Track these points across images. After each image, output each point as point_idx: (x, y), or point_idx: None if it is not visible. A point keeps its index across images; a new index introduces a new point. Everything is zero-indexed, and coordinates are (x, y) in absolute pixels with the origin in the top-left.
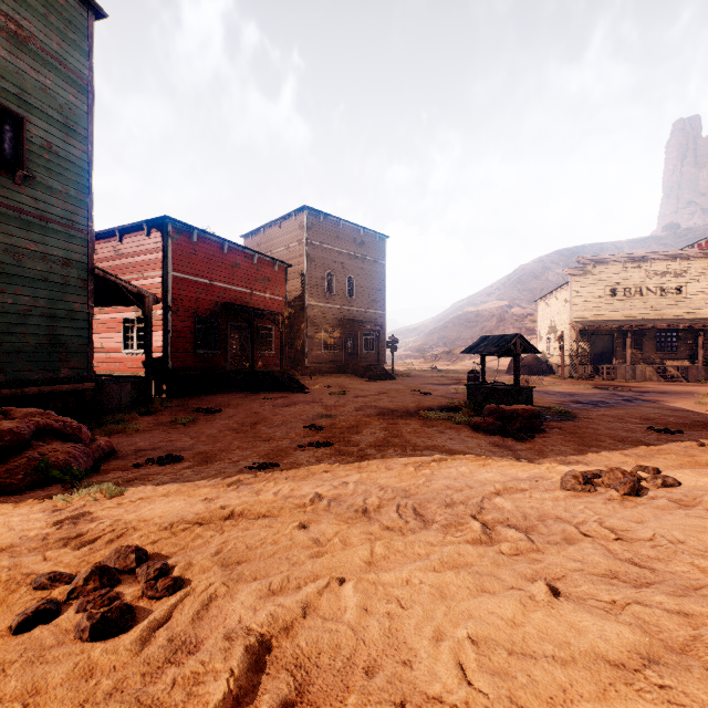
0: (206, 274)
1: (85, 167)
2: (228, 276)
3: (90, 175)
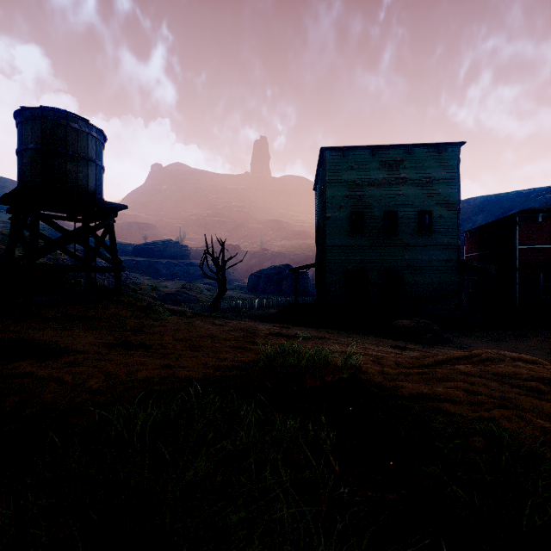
0: None
1: (455, 217)
2: None
3: (457, 219)
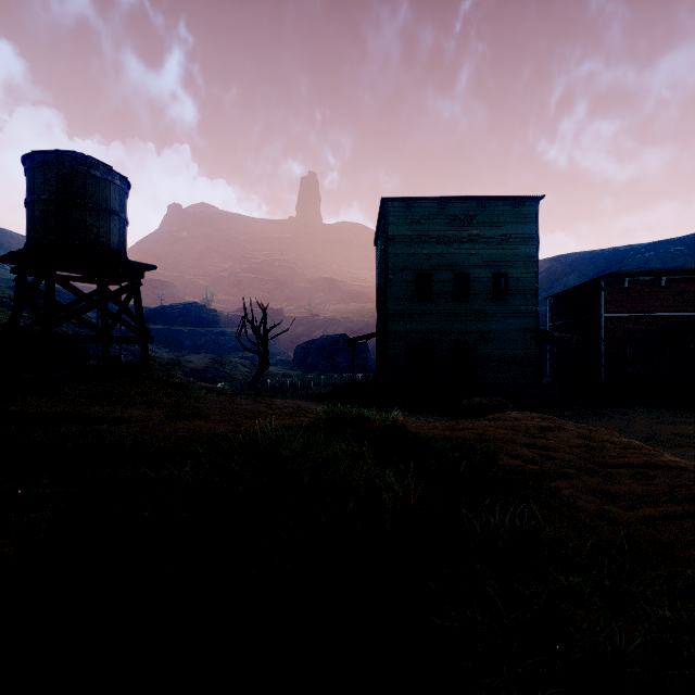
0: (639, 309)
1: (534, 280)
2: (666, 305)
3: (536, 283)
